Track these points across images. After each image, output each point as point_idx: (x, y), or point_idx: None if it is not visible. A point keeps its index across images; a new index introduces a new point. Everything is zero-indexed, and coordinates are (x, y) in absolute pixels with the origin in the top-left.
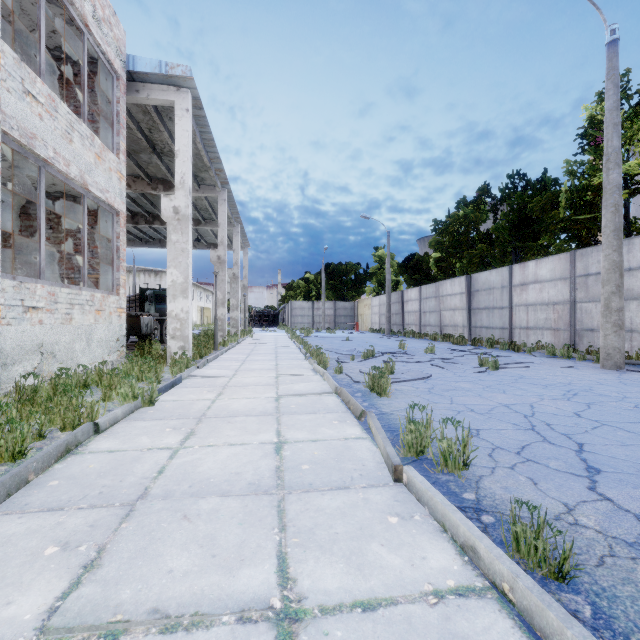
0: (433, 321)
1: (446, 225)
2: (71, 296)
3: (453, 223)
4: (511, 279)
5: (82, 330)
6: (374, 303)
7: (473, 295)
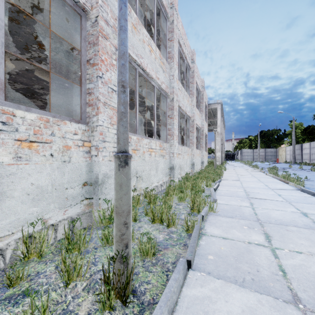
0: None
1: None
2: (205, 153)
3: None
4: None
5: (205, 159)
6: (287, 149)
7: None
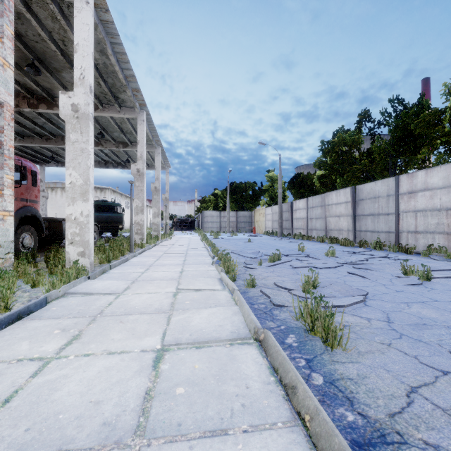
0: (319, 226)
1: (332, 145)
2: None
3: (338, 143)
4: (398, 188)
5: None
6: (267, 212)
7: (358, 203)
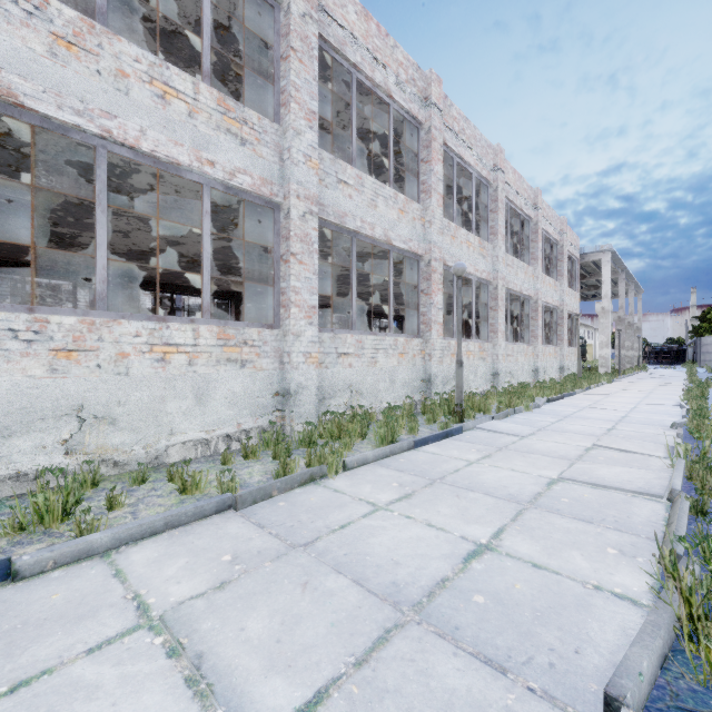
0: None
1: None
2: (571, 351)
3: None
4: None
5: (572, 362)
6: None
7: None
